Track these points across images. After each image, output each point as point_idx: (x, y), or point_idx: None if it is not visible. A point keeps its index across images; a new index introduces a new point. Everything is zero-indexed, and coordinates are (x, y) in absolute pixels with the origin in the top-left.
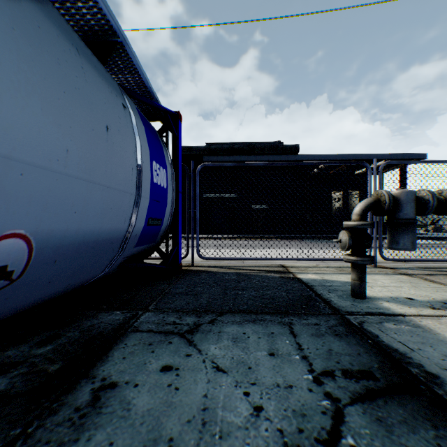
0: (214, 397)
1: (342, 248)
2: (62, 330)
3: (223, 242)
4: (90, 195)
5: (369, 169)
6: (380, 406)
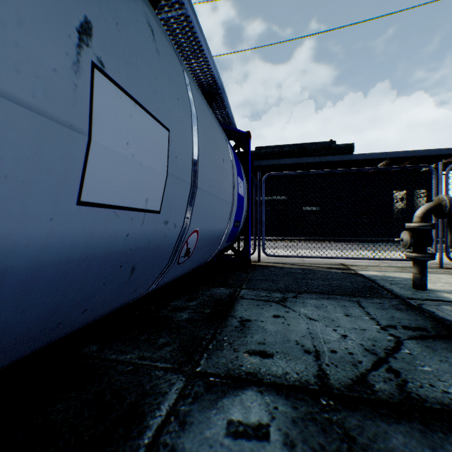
0: (314, 329)
1: (403, 246)
2: (194, 295)
3: (275, 244)
4: (217, 206)
5: (434, 172)
6: (428, 342)
